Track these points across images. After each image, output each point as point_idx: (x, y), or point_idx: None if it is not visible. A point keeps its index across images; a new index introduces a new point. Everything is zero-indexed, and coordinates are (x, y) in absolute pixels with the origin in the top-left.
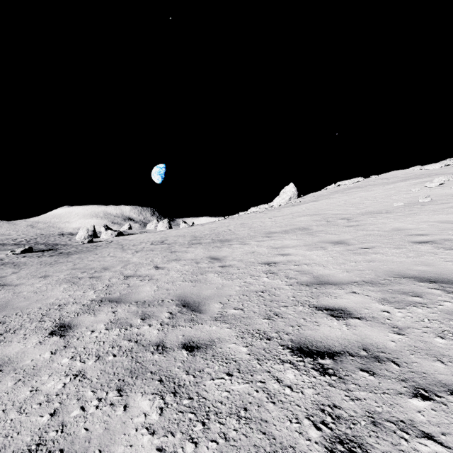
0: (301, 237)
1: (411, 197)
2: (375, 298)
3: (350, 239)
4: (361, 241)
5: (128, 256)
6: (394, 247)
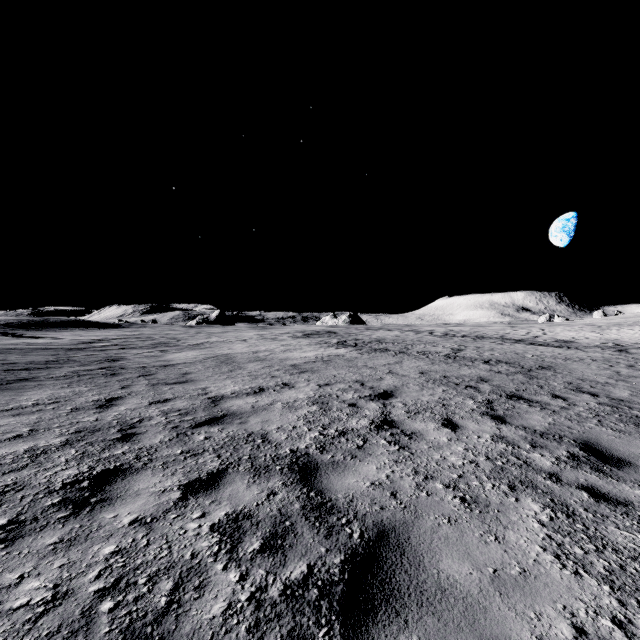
0: None
1: None
2: None
3: None
4: None
5: (597, 321)
6: None
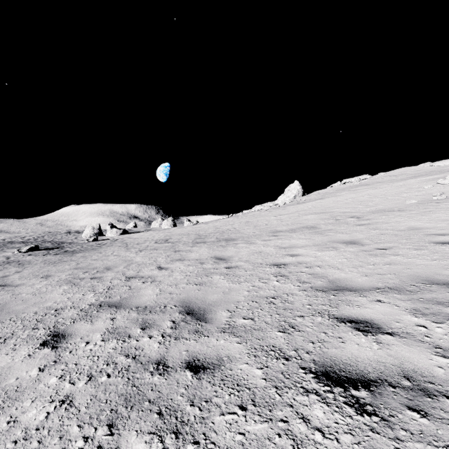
0: (309, 236)
1: (424, 195)
2: (405, 308)
3: (363, 239)
4: (375, 241)
5: (131, 255)
6: (414, 248)
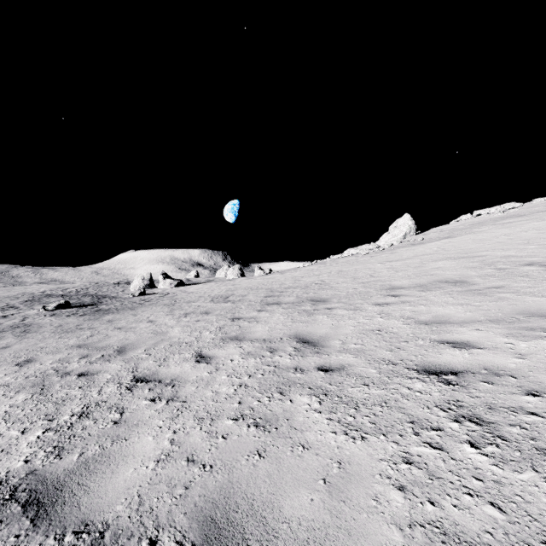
0: (464, 299)
1: None
2: None
3: None
4: None
5: (170, 323)
6: None
